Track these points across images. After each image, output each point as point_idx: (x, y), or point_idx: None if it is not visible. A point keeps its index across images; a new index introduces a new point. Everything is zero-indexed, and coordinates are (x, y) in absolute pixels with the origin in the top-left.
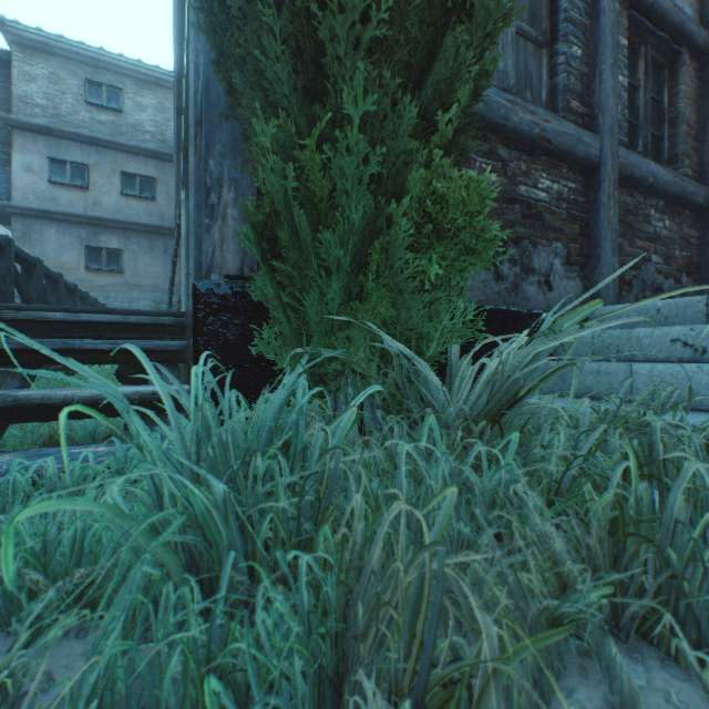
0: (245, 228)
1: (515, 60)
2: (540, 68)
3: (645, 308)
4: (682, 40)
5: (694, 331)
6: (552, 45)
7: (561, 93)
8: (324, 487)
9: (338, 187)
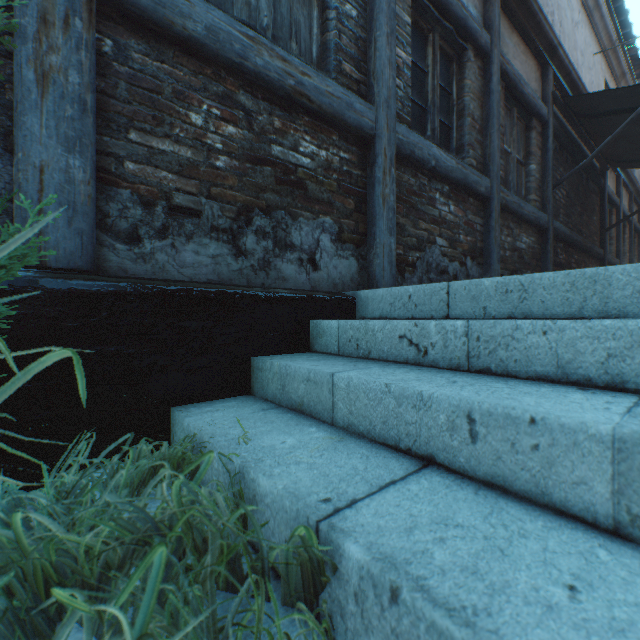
0: None
1: (276, 0)
2: (310, 19)
3: (400, 293)
4: (467, 36)
5: (418, 327)
6: None
7: (332, 51)
8: None
9: None
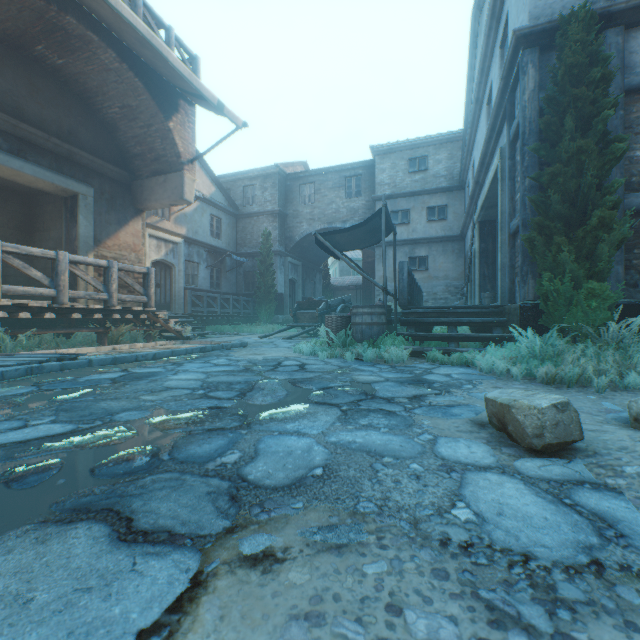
0: (536, 288)
1: None
2: None
3: None
4: None
5: None
6: None
7: None
8: (559, 350)
9: (562, 293)
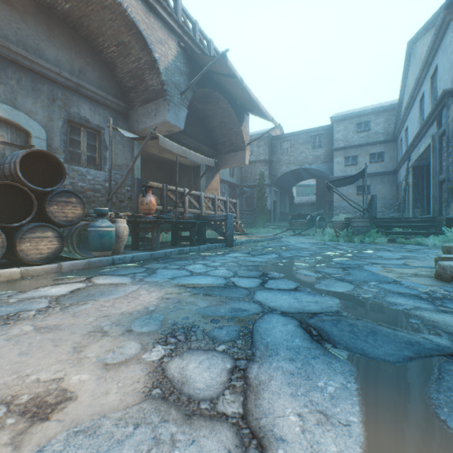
0: None
1: None
2: None
3: None
4: None
5: None
6: None
7: None
8: None
9: None
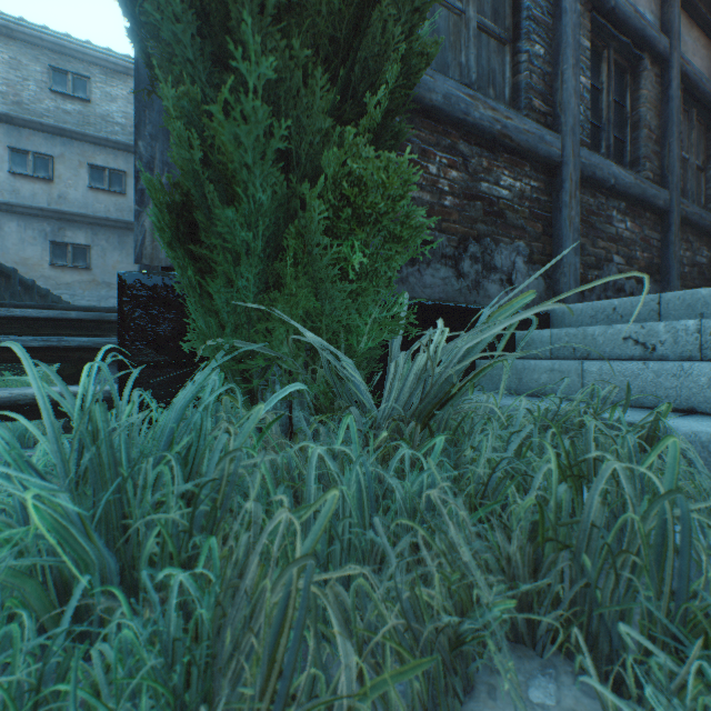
0: None
1: (478, 55)
2: (503, 65)
3: (602, 307)
4: (644, 45)
5: (644, 329)
6: (515, 43)
7: (523, 91)
8: (221, 495)
9: (236, 161)
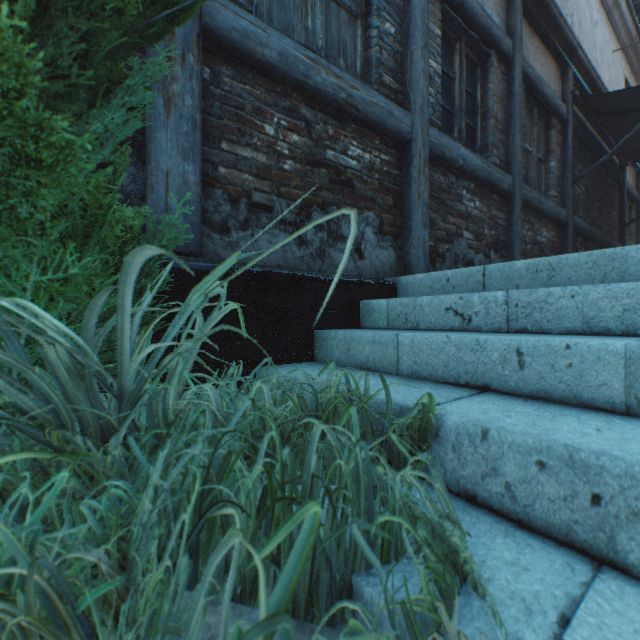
0: None
1: (327, 24)
2: (355, 38)
3: (438, 277)
4: (491, 43)
5: (462, 300)
6: (367, 18)
7: (374, 66)
8: None
9: None
